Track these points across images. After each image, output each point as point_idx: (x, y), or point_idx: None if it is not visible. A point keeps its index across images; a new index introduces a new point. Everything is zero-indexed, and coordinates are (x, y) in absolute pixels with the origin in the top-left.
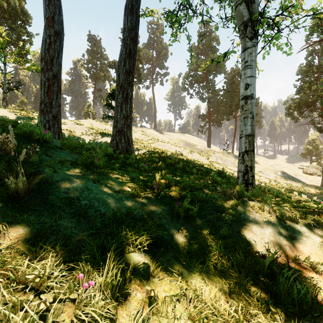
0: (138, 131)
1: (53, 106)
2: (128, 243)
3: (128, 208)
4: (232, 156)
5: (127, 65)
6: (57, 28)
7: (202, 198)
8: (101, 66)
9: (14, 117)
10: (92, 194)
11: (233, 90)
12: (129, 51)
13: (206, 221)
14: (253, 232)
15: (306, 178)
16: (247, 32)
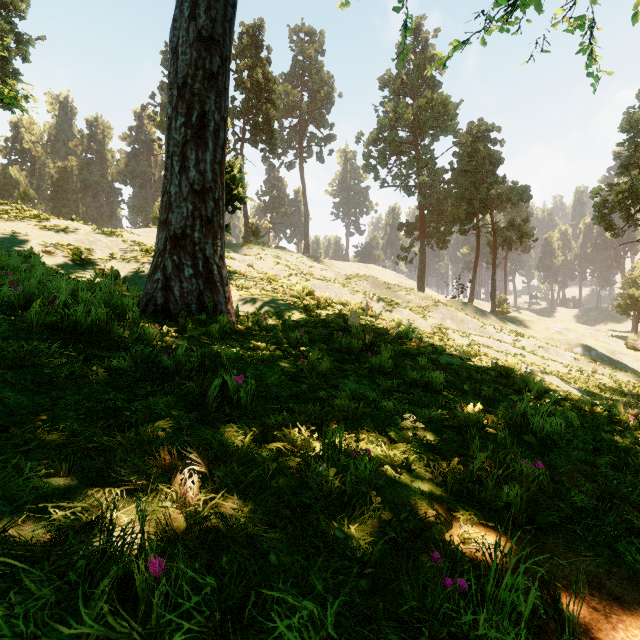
0: (267, 256)
1: None
2: None
3: None
4: (475, 312)
5: (204, 16)
6: None
7: None
8: None
9: None
10: None
11: (474, 168)
12: None
13: None
14: None
15: (635, 360)
16: None
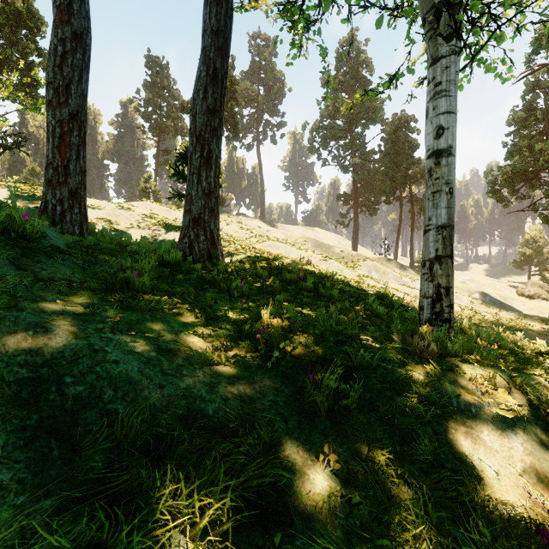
0: (232, 222)
1: (70, 173)
2: (179, 523)
3: (193, 398)
4: (396, 266)
5: (211, 98)
6: (78, 26)
7: (364, 361)
8: (168, 110)
9: (6, 195)
10: (103, 364)
11: (397, 151)
12: (213, 72)
13: (377, 420)
14: (485, 445)
15: (522, 304)
16: (441, 25)
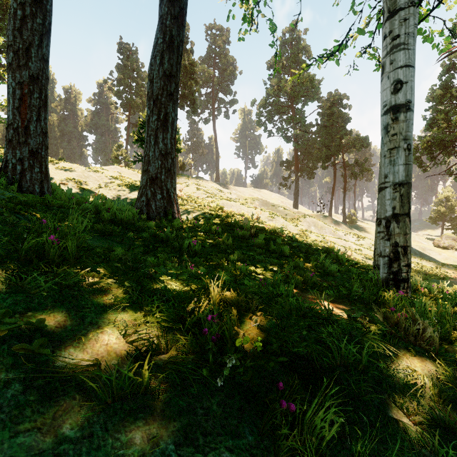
0: (191, 184)
1: (30, 134)
2: None
3: None
4: (331, 222)
5: (167, 64)
6: None
7: (350, 359)
8: (137, 89)
9: None
10: None
11: (331, 124)
12: (170, 39)
13: None
14: None
15: (438, 254)
16: None
